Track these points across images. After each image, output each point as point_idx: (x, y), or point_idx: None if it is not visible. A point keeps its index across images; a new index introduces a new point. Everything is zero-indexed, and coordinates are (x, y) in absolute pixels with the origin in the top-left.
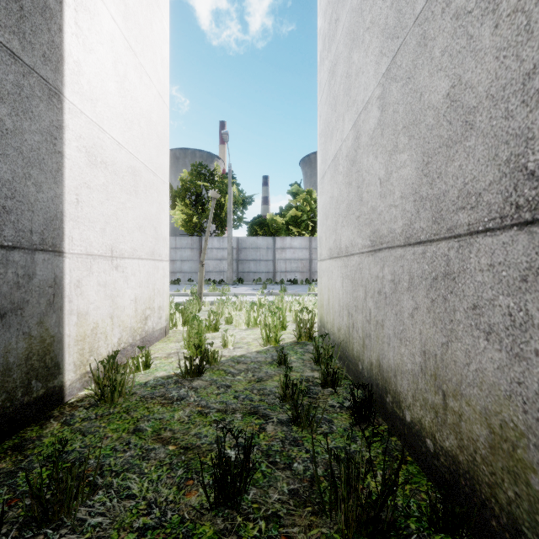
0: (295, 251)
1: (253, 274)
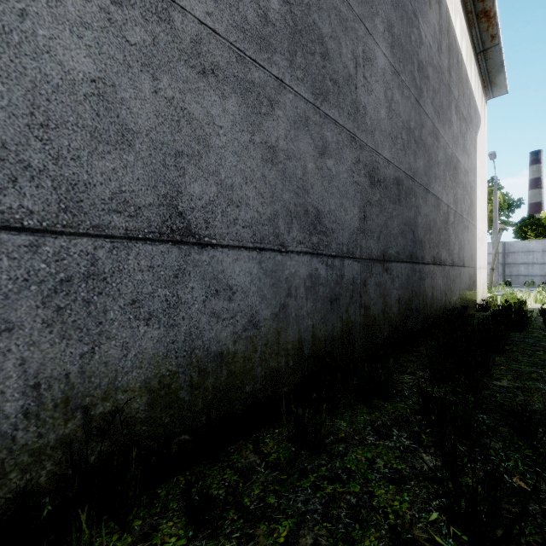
0: None
1: (524, 277)
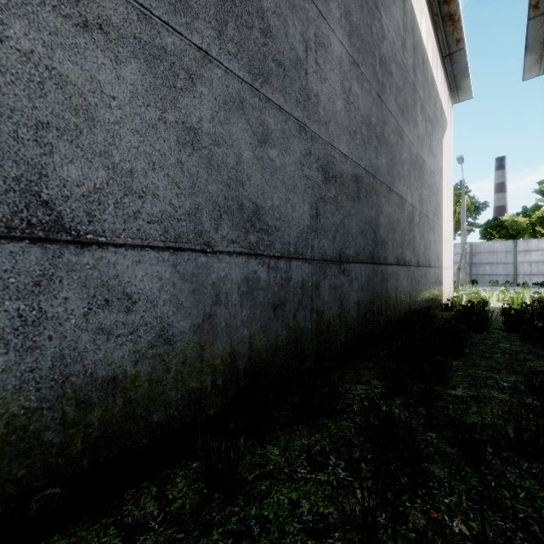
0: (543, 253)
1: (489, 276)
